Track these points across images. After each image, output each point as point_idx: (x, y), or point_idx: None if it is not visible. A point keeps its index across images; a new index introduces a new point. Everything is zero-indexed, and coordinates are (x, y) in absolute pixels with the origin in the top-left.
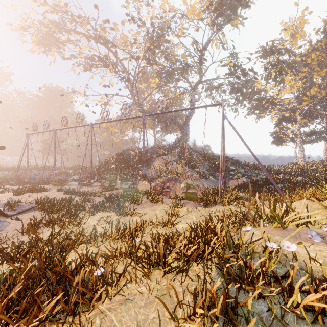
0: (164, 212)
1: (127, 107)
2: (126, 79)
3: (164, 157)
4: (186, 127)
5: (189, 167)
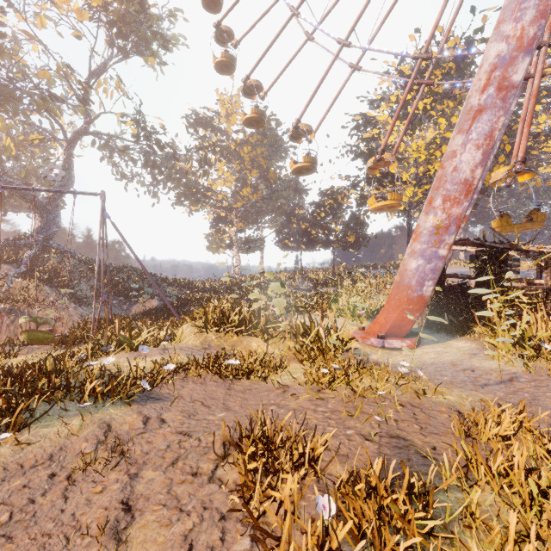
0: None
1: None
2: None
3: None
4: (53, 209)
5: (55, 286)
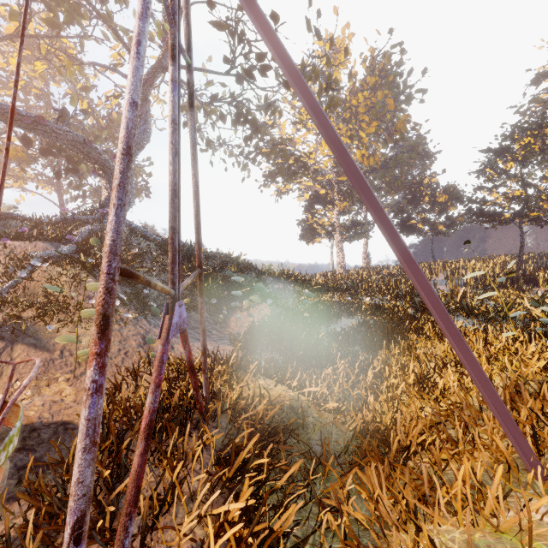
0: None
1: None
2: None
3: (17, 245)
4: None
5: None
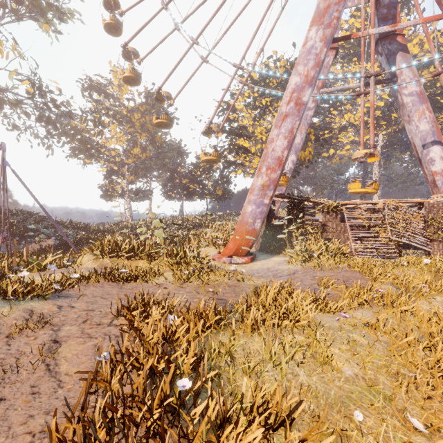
0: None
1: None
2: None
3: None
4: None
5: None
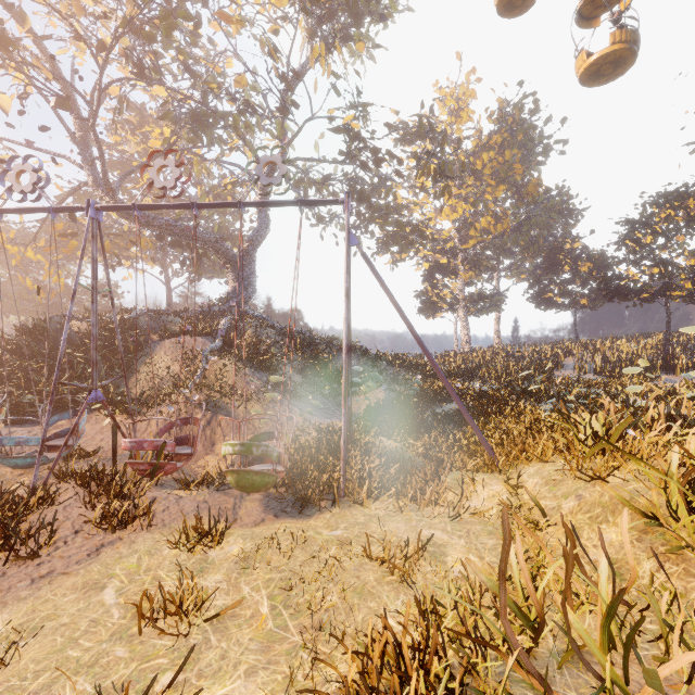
0: (141, 590)
1: (30, 170)
2: (59, 100)
3: (184, 341)
4: (247, 265)
5: (255, 368)
